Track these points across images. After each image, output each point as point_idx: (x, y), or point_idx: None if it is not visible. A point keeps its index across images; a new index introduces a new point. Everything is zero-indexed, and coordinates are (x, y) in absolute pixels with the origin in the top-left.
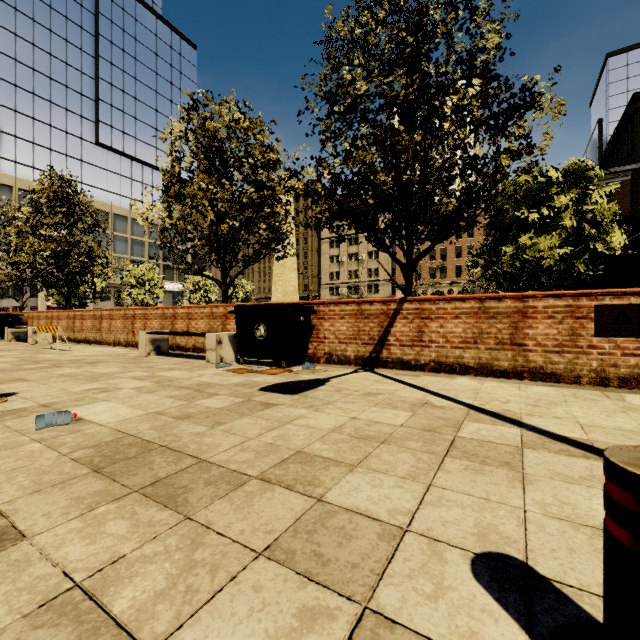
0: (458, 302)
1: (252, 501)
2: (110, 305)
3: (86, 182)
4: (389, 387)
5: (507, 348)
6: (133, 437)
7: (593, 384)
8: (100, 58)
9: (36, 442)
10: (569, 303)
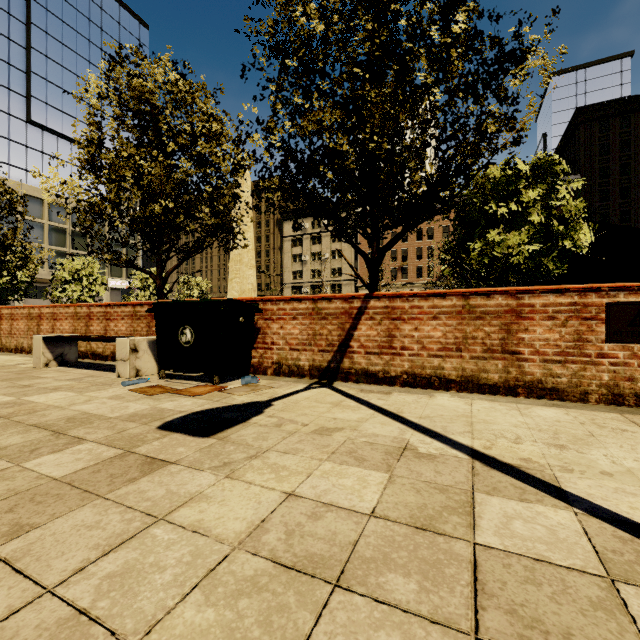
0: (437, 299)
1: None
2: (46, 303)
3: (15, 164)
4: (352, 415)
5: (497, 357)
6: None
7: (604, 402)
8: (33, 25)
9: None
10: (574, 300)
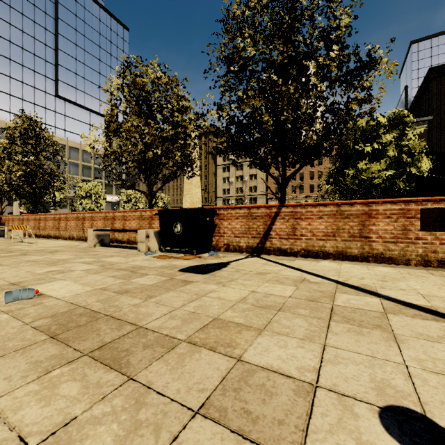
0: (321, 207)
1: (184, 362)
2: (66, 211)
3: (49, 123)
4: (274, 268)
5: (357, 240)
6: (83, 308)
7: (419, 265)
8: (59, 35)
9: (4, 313)
10: (402, 207)
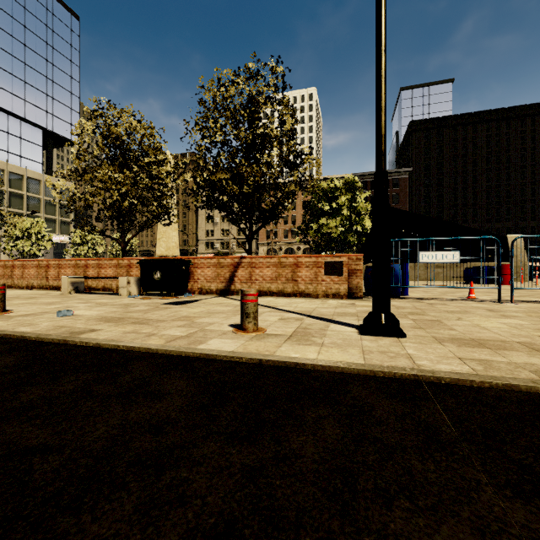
0: (269, 259)
1: (170, 323)
2: None
3: None
4: (230, 301)
5: (290, 282)
6: (111, 317)
7: (323, 297)
8: None
9: (66, 319)
10: (315, 260)
